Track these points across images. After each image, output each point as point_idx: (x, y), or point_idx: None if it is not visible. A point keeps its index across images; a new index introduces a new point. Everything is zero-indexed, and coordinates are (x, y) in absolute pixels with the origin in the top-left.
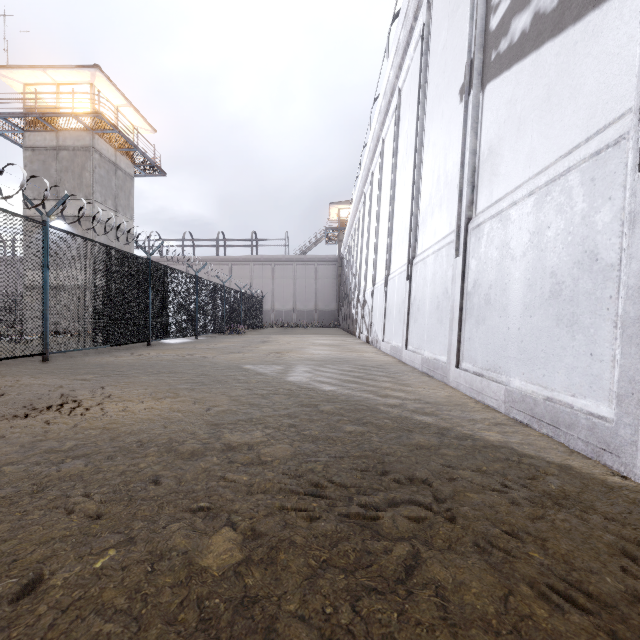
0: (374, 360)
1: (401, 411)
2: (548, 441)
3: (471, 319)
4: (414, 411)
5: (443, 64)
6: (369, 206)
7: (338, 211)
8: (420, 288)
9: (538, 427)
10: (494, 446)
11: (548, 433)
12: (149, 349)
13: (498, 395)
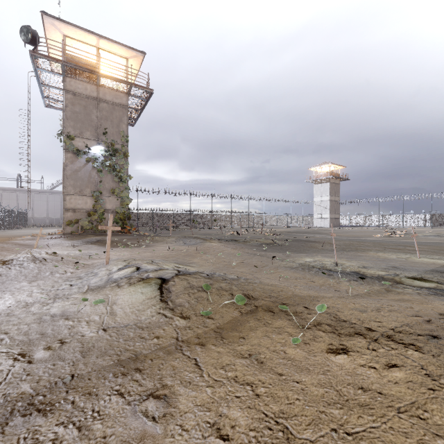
0: None
1: None
2: None
3: None
4: None
5: None
6: None
7: None
8: None
9: None
10: None
11: None
12: None
13: None
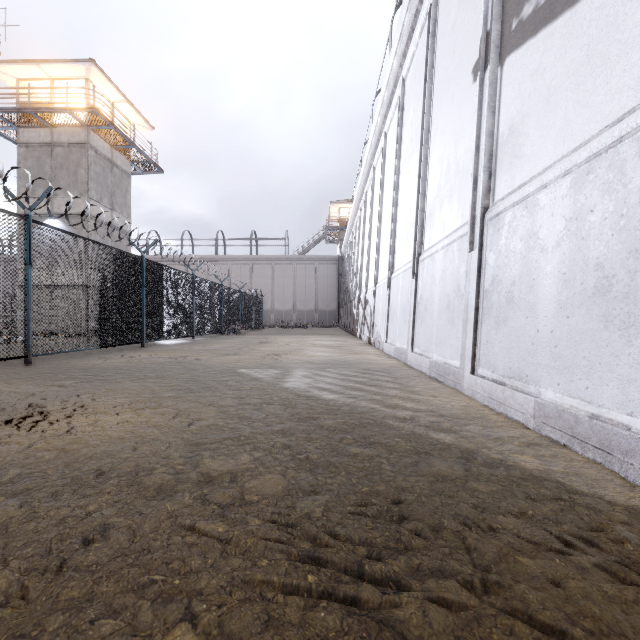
0: (377, 363)
1: (413, 426)
2: (598, 470)
3: (489, 320)
4: (428, 427)
5: (453, 44)
6: (371, 203)
7: (338, 210)
8: (427, 286)
9: (581, 450)
10: (534, 477)
11: (595, 458)
12: (141, 351)
13: (525, 408)
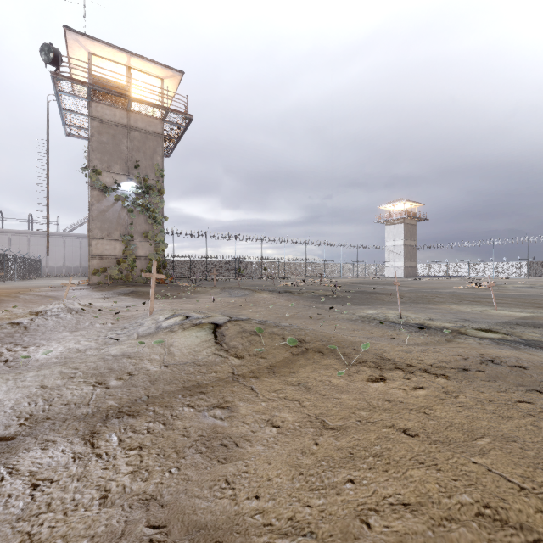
0: None
1: None
2: None
3: None
4: None
5: None
6: None
7: None
8: None
9: None
10: None
11: None
12: (11, 283)
13: None
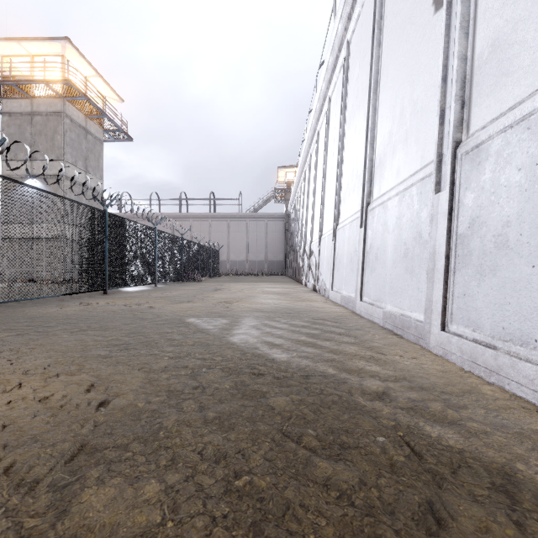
0: (326, 311)
1: (393, 409)
2: None
3: (467, 269)
4: (413, 410)
5: None
6: (315, 163)
7: (285, 174)
8: (378, 235)
9: None
10: None
11: None
12: (102, 298)
13: None
